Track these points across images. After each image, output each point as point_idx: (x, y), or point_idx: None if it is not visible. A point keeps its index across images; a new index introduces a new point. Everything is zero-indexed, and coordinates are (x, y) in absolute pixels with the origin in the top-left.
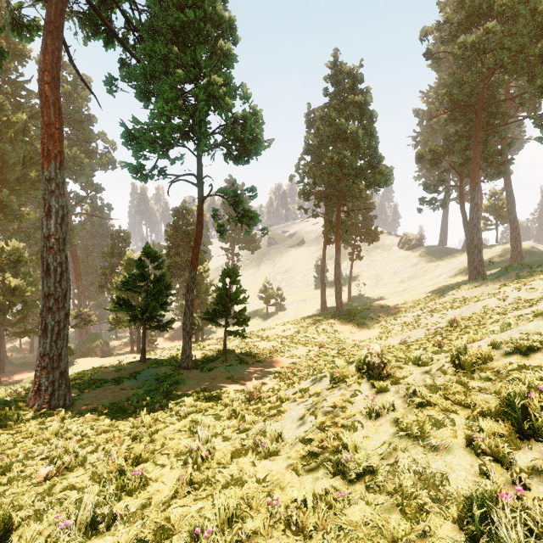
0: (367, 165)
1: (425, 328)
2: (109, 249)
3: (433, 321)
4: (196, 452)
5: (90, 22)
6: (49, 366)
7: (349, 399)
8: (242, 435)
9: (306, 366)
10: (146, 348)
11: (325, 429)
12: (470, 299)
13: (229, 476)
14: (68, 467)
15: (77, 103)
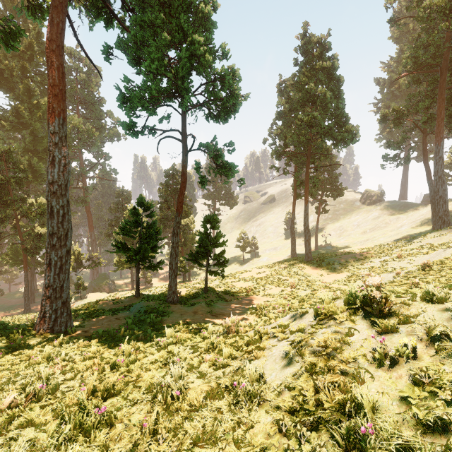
0: (334, 124)
1: (394, 272)
2: (115, 205)
3: (400, 266)
4: (167, 390)
5: (93, 7)
6: (53, 296)
7: (343, 339)
8: (218, 372)
9: (281, 303)
10: (143, 286)
11: (318, 376)
12: (438, 246)
13: (201, 427)
14: (38, 396)
15: (90, 88)
